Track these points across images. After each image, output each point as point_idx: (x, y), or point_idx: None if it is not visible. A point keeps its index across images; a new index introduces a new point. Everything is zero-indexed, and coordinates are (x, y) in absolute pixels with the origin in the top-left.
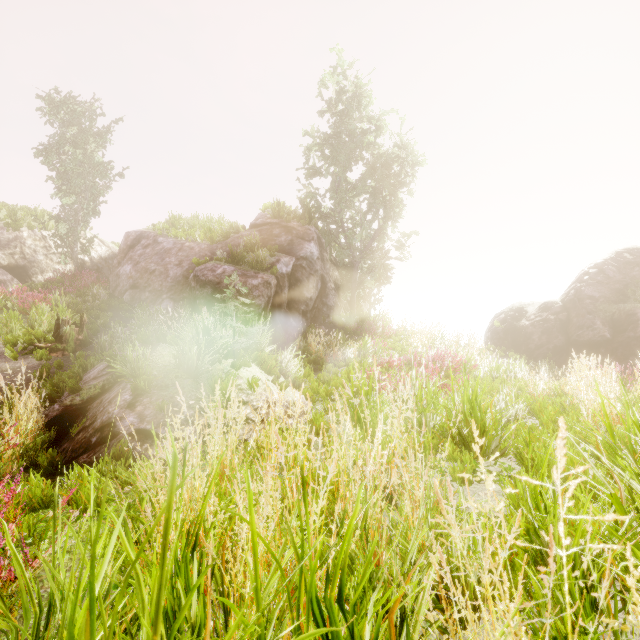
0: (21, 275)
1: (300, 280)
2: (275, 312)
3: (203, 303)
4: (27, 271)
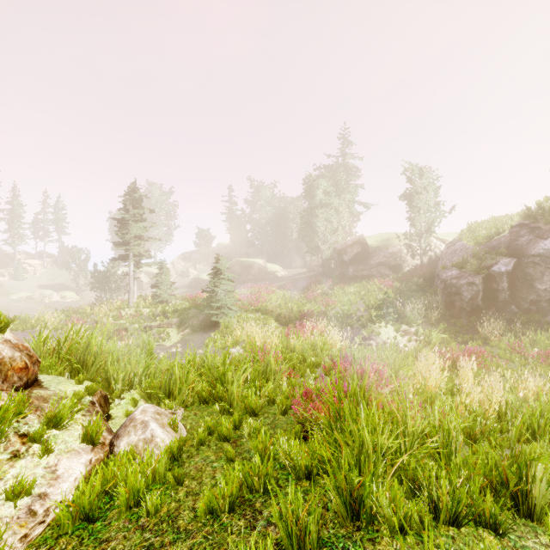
0: (398, 269)
1: (529, 274)
2: (489, 301)
3: (441, 292)
4: (400, 266)
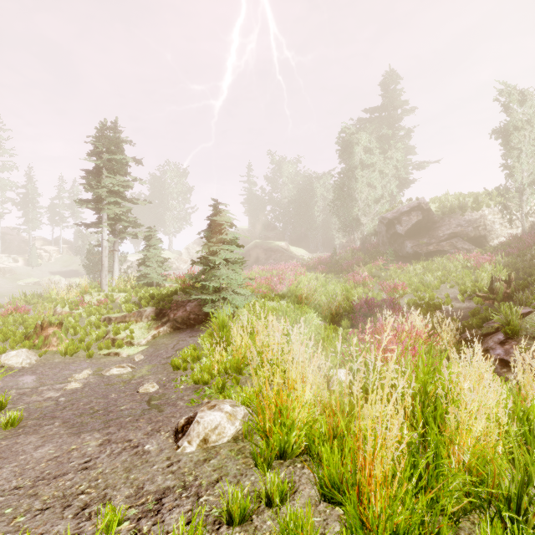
0: (480, 242)
1: None
2: None
3: None
4: (484, 238)
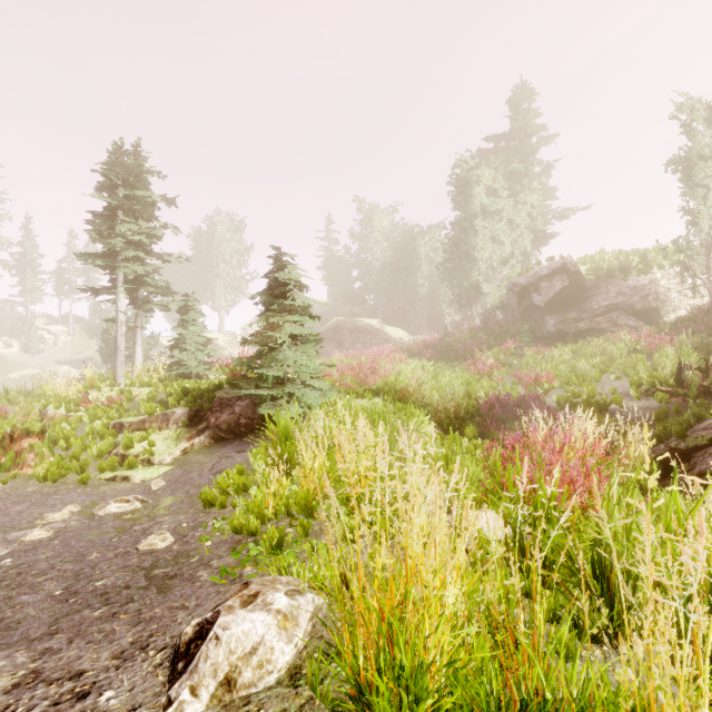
0: (650, 317)
1: None
2: None
3: None
4: (656, 312)
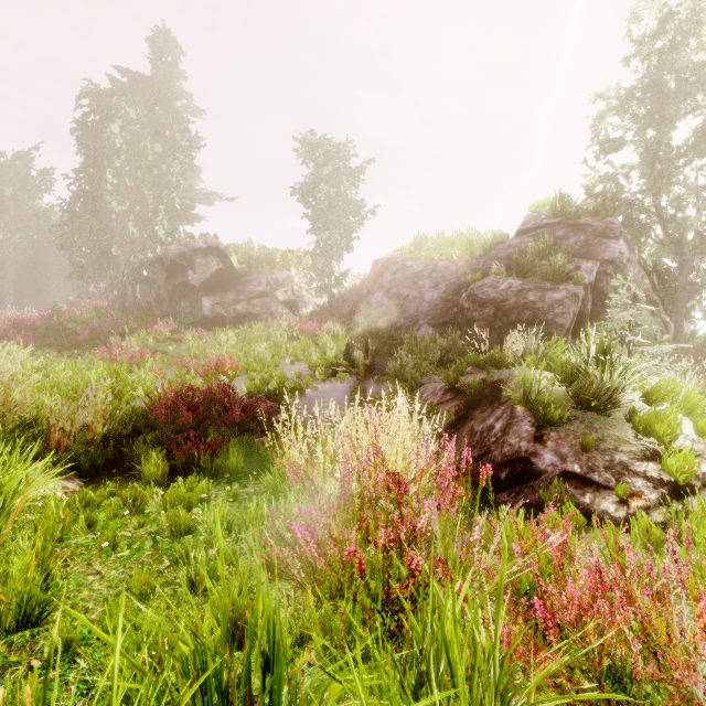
0: (292, 309)
1: (604, 292)
2: (576, 334)
3: (482, 325)
4: (296, 306)
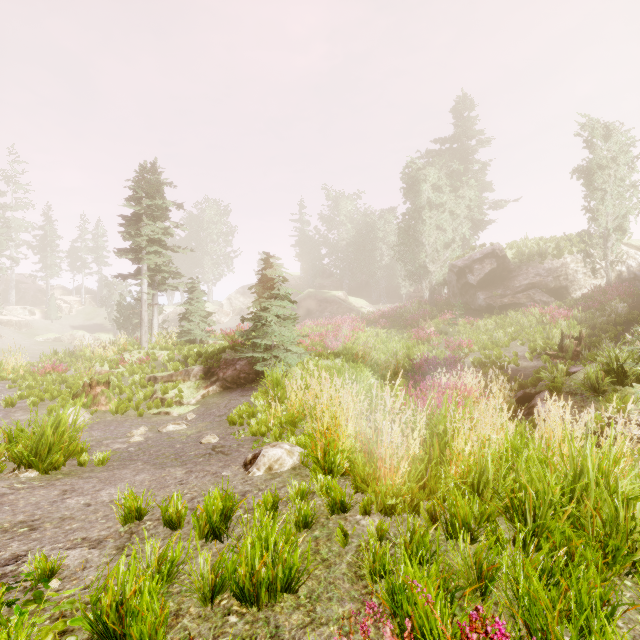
0: (561, 293)
1: None
2: None
3: None
4: (566, 290)
